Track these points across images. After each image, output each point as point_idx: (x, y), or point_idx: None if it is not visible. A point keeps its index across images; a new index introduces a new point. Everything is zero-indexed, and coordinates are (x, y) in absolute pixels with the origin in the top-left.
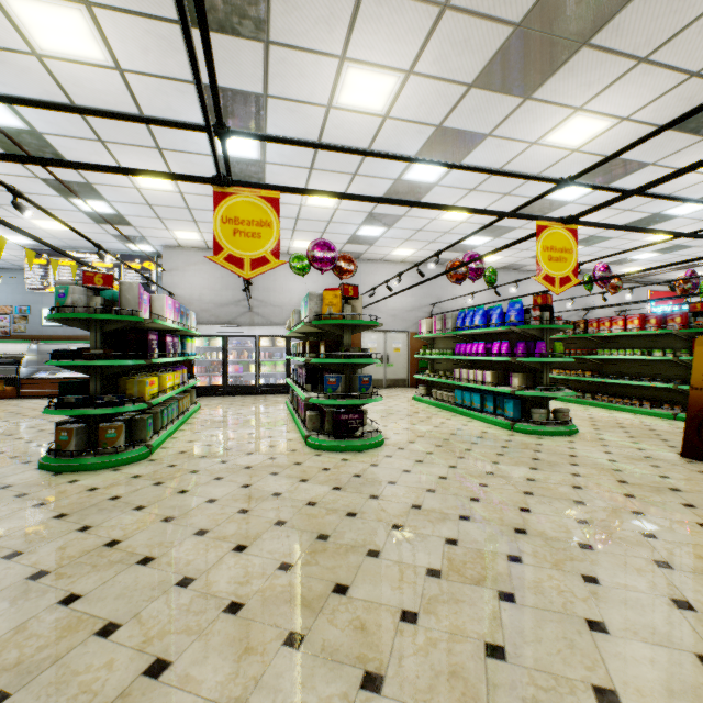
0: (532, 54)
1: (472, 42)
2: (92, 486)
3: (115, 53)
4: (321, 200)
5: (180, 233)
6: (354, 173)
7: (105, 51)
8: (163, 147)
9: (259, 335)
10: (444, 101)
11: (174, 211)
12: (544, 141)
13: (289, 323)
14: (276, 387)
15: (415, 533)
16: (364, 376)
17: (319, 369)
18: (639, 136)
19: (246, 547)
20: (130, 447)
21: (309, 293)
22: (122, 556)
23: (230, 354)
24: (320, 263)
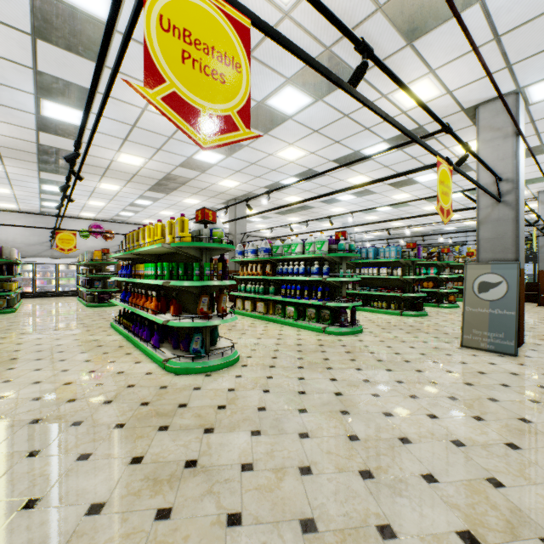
0: (162, 189)
1: (142, 185)
2: (2, 316)
3: (7, 170)
4: (96, 203)
5: (3, 204)
6: (111, 199)
7: (3, 169)
8: (13, 184)
9: (59, 263)
10: (140, 191)
11: (5, 198)
12: (183, 201)
13: (79, 259)
14: (70, 292)
15: (114, 314)
16: (111, 281)
17: (93, 279)
18: (214, 204)
19: (68, 317)
20: (7, 309)
21: (88, 251)
22: (33, 320)
23: (37, 274)
24: (95, 234)
